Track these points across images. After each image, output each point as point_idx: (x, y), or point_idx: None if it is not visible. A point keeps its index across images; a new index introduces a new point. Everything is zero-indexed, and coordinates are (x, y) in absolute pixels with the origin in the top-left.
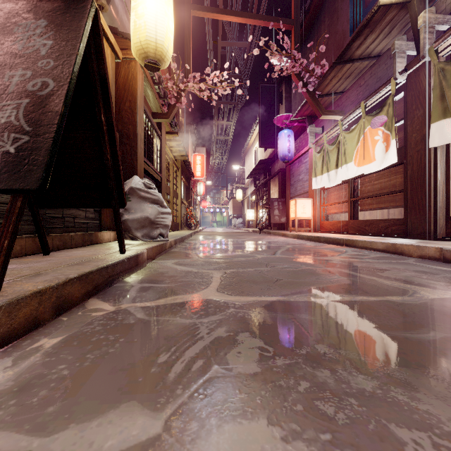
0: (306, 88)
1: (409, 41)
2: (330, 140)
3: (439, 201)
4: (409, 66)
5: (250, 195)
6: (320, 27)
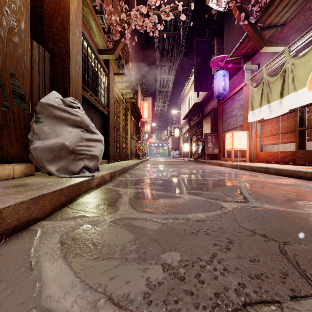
0: (248, 19)
1: None
2: (268, 74)
3: None
4: None
5: (185, 133)
6: None
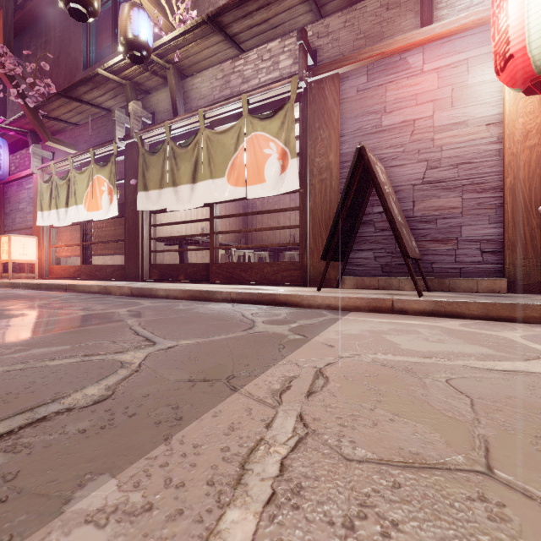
0: (23, 99)
1: (128, 116)
2: (61, 172)
3: (145, 252)
4: (126, 137)
5: None
6: (50, 31)
